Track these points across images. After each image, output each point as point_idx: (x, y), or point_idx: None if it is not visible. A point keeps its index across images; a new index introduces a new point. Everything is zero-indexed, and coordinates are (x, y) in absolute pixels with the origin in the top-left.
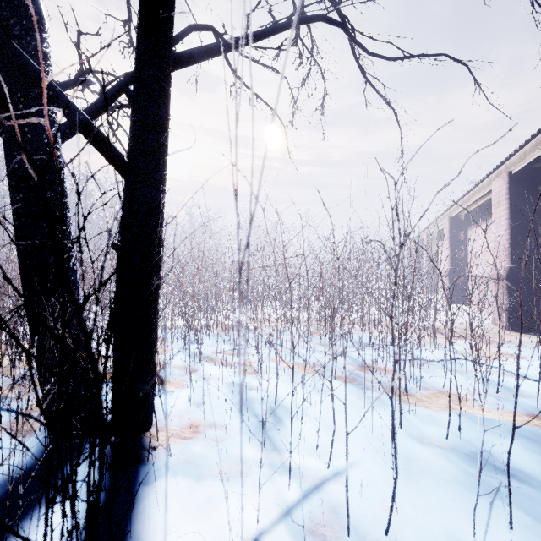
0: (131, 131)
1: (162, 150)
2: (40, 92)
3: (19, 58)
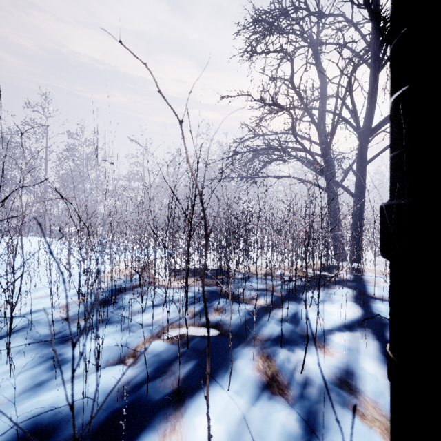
0: (355, 187)
1: (364, 190)
2: (336, 185)
3: (334, 180)
